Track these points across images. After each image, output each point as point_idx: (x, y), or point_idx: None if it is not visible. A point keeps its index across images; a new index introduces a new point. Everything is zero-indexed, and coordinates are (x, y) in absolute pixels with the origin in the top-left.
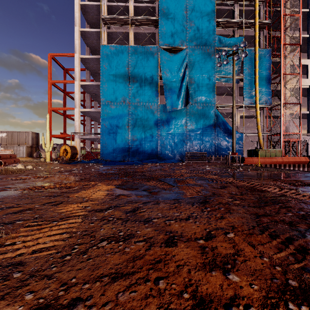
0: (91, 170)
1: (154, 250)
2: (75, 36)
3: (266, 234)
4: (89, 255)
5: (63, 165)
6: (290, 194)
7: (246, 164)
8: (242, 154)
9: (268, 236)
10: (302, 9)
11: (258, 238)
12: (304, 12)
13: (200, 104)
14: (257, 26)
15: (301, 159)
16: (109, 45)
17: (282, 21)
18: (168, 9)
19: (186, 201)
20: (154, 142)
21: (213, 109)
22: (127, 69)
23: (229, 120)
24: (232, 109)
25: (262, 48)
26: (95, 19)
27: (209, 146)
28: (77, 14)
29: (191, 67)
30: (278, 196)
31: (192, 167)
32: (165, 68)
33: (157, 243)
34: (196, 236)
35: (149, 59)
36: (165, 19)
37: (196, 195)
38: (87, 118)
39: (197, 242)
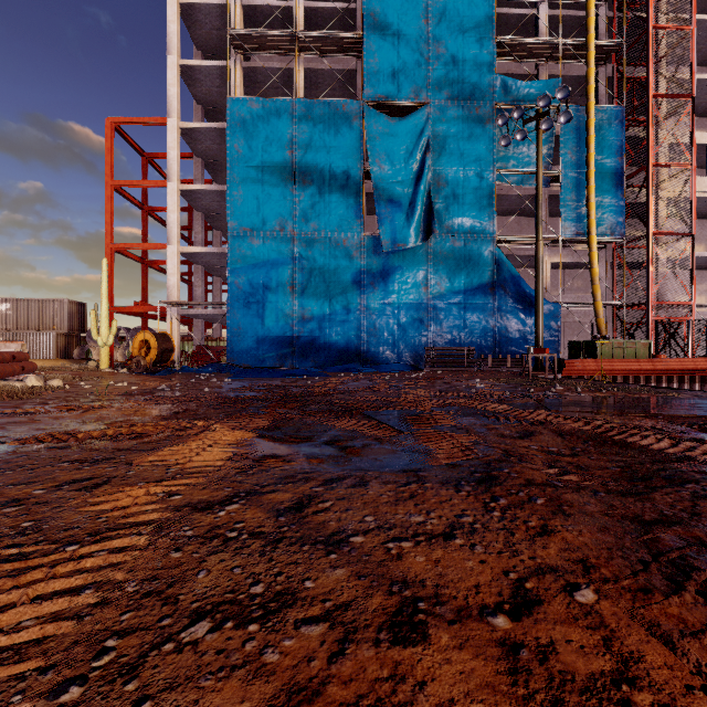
0: (202, 391)
1: (357, 660)
2: (169, 77)
3: (694, 594)
4: (145, 679)
5: (138, 378)
6: (705, 455)
7: (568, 376)
8: (558, 352)
9: (701, 599)
10: (696, 16)
11: (674, 608)
12: (702, 22)
13: (459, 236)
14: (593, 55)
15: (697, 363)
16: (247, 98)
17: (651, 41)
18: (386, 15)
19: (439, 476)
20: (353, 324)
21: (490, 248)
22: (289, 154)
23: (526, 274)
24: (536, 247)
25: (604, 106)
26: (215, 39)
27: (481, 333)
28: (173, 26)
29: (437, 148)
30: (673, 461)
31: (443, 384)
32: (379, 151)
33: (365, 630)
34: (484, 600)
35: (340, 131)
36: (378, 38)
37: (462, 458)
38: (198, 268)
39: (490, 624)
